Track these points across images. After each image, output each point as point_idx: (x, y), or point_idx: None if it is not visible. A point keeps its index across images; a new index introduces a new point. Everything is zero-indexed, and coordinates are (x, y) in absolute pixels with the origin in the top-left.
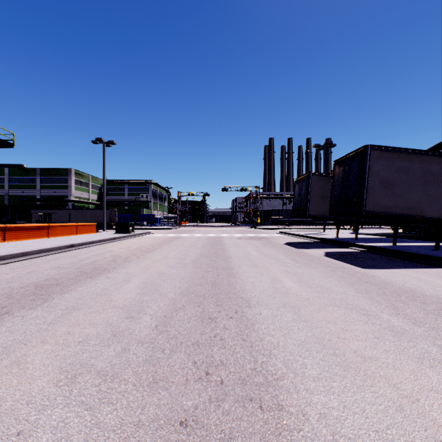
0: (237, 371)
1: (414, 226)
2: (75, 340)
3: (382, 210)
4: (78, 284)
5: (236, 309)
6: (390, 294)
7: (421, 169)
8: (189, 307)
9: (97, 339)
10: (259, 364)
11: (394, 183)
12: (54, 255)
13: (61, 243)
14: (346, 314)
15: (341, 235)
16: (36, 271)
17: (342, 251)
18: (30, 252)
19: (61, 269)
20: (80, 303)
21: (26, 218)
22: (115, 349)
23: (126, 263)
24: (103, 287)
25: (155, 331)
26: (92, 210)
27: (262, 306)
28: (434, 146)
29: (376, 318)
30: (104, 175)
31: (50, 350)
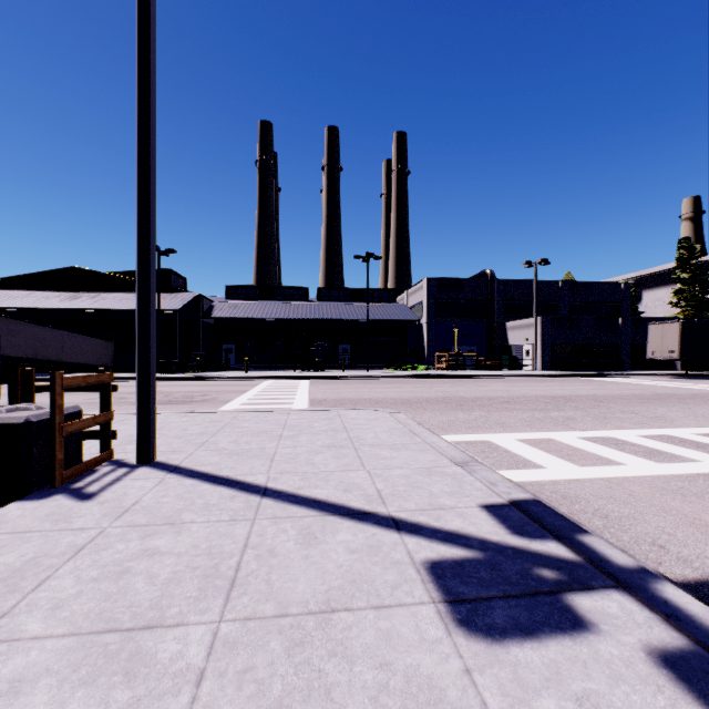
0: None
1: None
2: None
3: None
4: None
5: None
6: None
7: (7, 326)
8: None
9: None
10: None
11: None
12: None
13: None
14: None
15: None
16: None
17: None
18: None
19: None
20: None
21: None
22: None
23: None
24: None
25: None
26: None
27: None
28: None
29: None
30: None
31: None
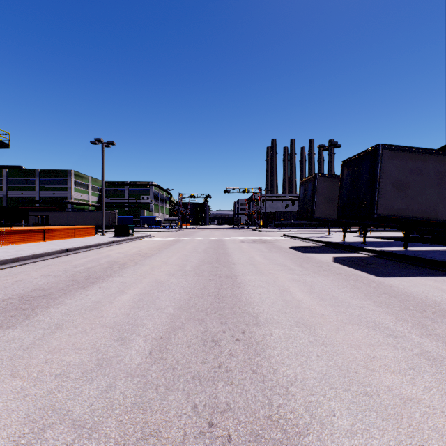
0: (248, 421)
1: (425, 229)
2: (52, 372)
3: (395, 214)
4: (67, 296)
5: (243, 328)
6: (414, 308)
7: (436, 170)
8: (189, 326)
9: (79, 371)
10: (275, 410)
11: (407, 184)
12: (47, 261)
13: (56, 247)
14: (369, 335)
15: (347, 238)
16: (24, 280)
17: (350, 256)
18: (21, 258)
19: (52, 277)
20: (66, 320)
21: (25, 220)
22: (99, 386)
23: (123, 270)
24: (94, 300)
25: (148, 359)
26: (92, 213)
27: (272, 324)
28: (443, 146)
29: (405, 340)
30: (103, 176)
31: (19, 387)
